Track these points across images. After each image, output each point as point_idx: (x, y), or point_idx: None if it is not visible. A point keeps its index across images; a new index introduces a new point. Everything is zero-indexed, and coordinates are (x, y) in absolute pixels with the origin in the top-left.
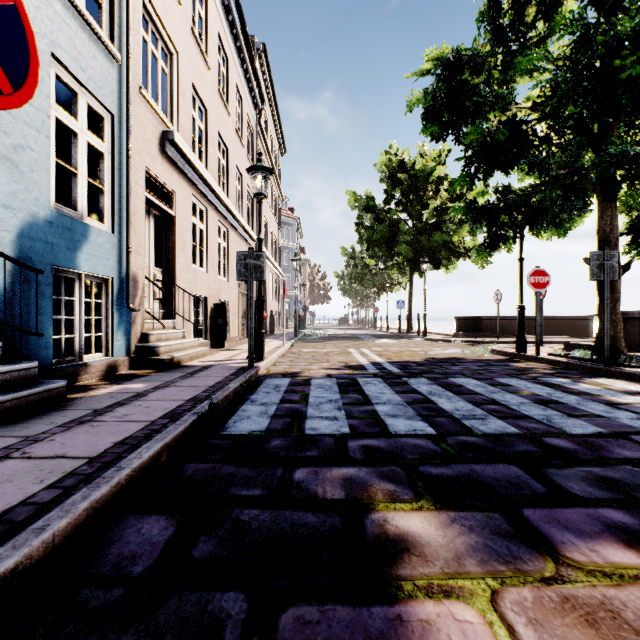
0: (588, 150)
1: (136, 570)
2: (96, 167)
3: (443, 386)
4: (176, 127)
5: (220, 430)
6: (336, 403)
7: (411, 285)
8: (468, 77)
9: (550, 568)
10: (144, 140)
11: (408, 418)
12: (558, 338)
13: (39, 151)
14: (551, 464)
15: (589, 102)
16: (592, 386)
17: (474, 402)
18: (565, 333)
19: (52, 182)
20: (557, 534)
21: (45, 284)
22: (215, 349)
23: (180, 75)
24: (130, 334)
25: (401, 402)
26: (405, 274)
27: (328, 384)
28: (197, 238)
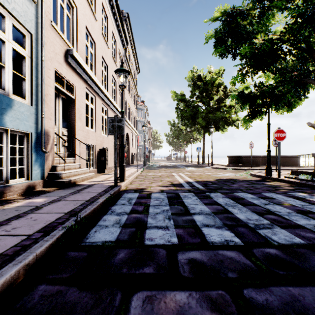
0: (306, 63)
1: None
2: (21, 66)
3: (232, 199)
4: (76, 49)
5: (82, 240)
6: (167, 213)
7: (204, 139)
8: (240, 21)
9: None
10: (54, 53)
11: (218, 227)
12: (282, 167)
13: None
14: None
15: None
16: None
17: (257, 212)
18: (285, 164)
19: None
20: None
21: None
22: (99, 173)
23: (78, 20)
24: (44, 166)
25: (209, 212)
26: (201, 134)
27: (161, 197)
28: (89, 112)
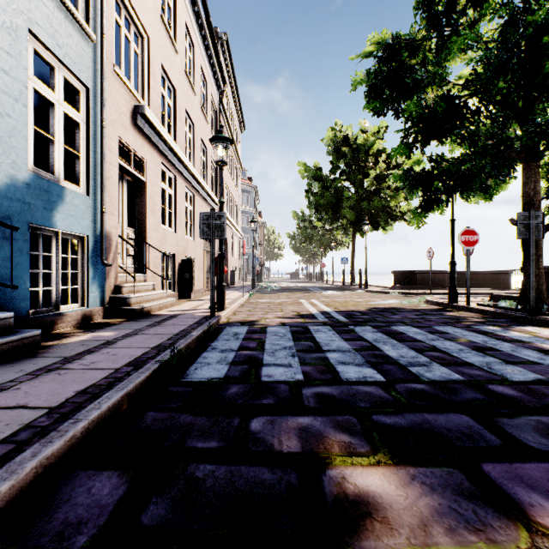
0: (512, 124)
1: (79, 541)
2: (73, 136)
3: (387, 334)
4: (147, 103)
5: (181, 377)
6: (290, 350)
7: (354, 244)
8: (406, 58)
9: (524, 538)
10: (117, 113)
11: (357, 365)
12: (482, 290)
13: (17, 118)
14: (500, 413)
15: (517, 78)
16: (522, 334)
17: (417, 349)
18: (488, 286)
19: (30, 147)
20: (523, 494)
21: (23, 241)
22: (182, 300)
23: (150, 57)
24: (104, 286)
25: (350, 349)
26: (348, 234)
27: (282, 332)
28: (166, 202)
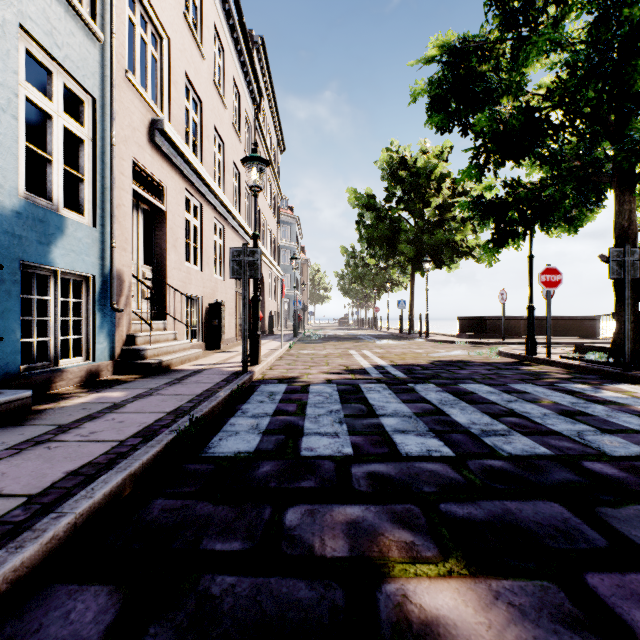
0: (601, 142)
1: None
2: (76, 155)
3: (454, 394)
4: (167, 117)
5: (202, 451)
6: (337, 415)
7: (412, 285)
8: (476, 64)
9: None
10: (131, 128)
11: (419, 434)
12: (564, 339)
13: (4, 132)
14: (602, 500)
15: (610, 86)
16: (617, 393)
17: (491, 413)
18: (571, 334)
19: (21, 168)
20: None
21: (11, 281)
22: (210, 351)
23: (171, 62)
24: (114, 336)
25: (409, 413)
26: (406, 273)
27: (328, 391)
28: (191, 235)
